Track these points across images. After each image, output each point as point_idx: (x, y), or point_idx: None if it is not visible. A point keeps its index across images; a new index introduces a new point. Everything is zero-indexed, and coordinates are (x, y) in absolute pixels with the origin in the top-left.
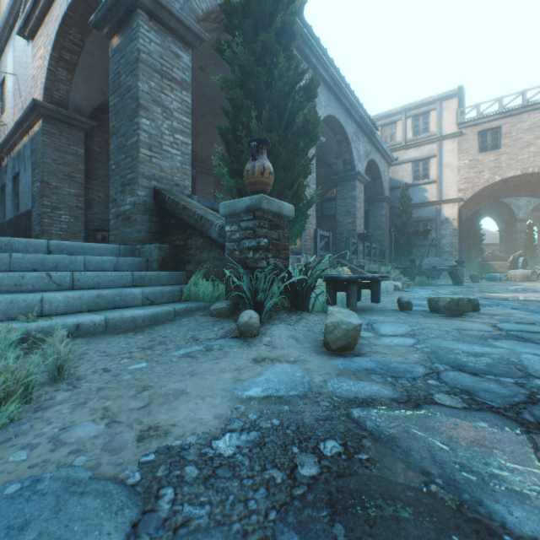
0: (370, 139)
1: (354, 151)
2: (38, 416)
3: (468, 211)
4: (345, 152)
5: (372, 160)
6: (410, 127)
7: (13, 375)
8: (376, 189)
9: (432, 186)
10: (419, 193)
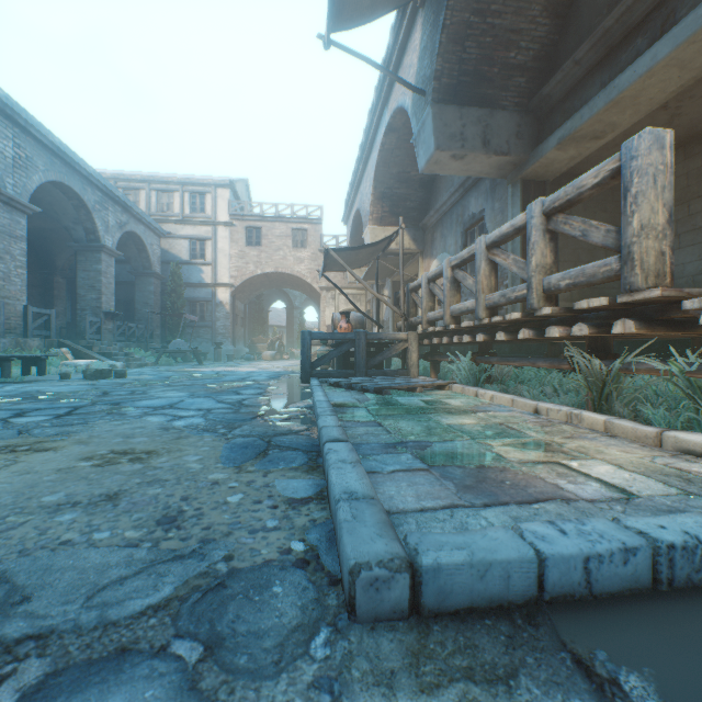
0: (128, 210)
1: (100, 221)
2: None
3: (249, 296)
4: (87, 220)
5: (133, 232)
6: (189, 203)
7: None
8: (144, 262)
9: (209, 268)
10: (198, 273)
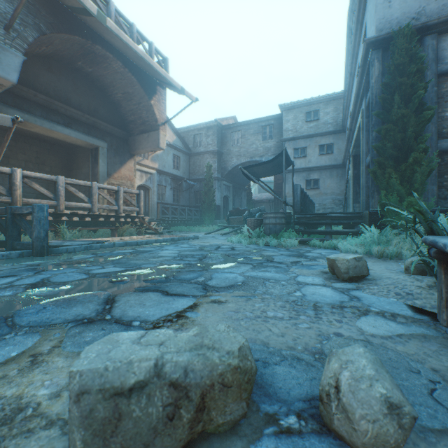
0: None
1: None
2: (377, 259)
3: None
4: None
5: None
6: None
7: (382, 249)
8: None
9: None
10: None
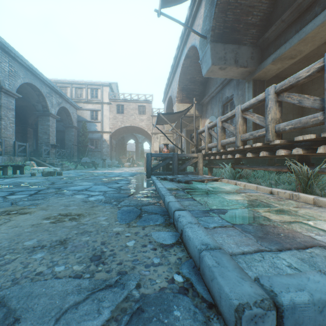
0: (62, 96)
1: (49, 102)
2: None
3: (118, 137)
4: (43, 101)
5: (64, 107)
6: (90, 93)
7: None
8: (69, 121)
9: (99, 124)
10: (94, 126)
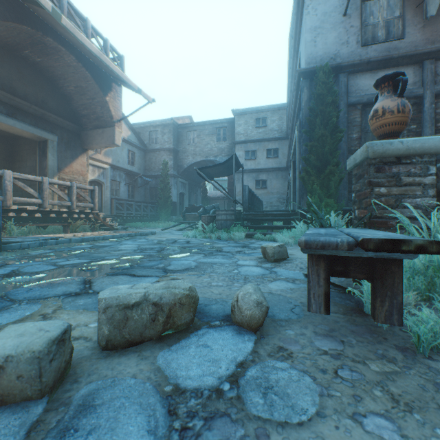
0: None
1: None
2: None
3: None
4: None
5: None
6: None
7: None
8: None
9: None
10: None
